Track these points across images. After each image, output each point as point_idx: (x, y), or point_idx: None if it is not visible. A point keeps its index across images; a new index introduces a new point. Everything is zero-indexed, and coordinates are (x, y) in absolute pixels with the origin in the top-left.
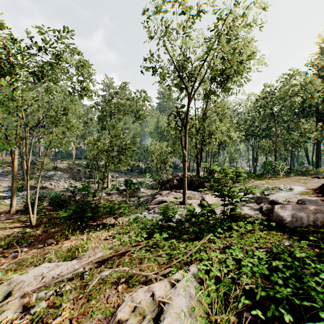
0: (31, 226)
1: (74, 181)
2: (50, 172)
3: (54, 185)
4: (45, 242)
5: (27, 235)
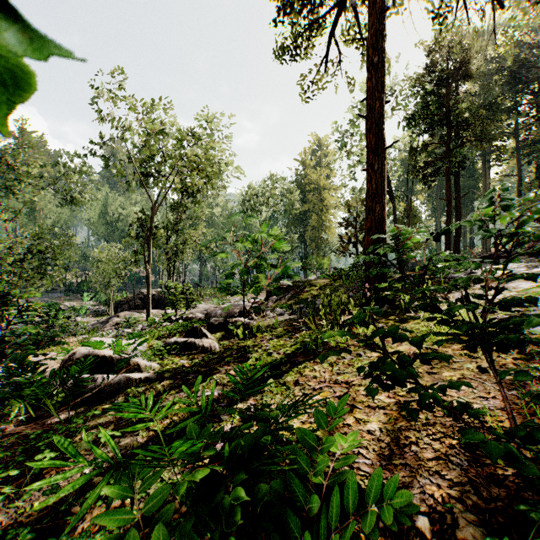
0: None
1: None
2: None
3: None
4: None
5: None
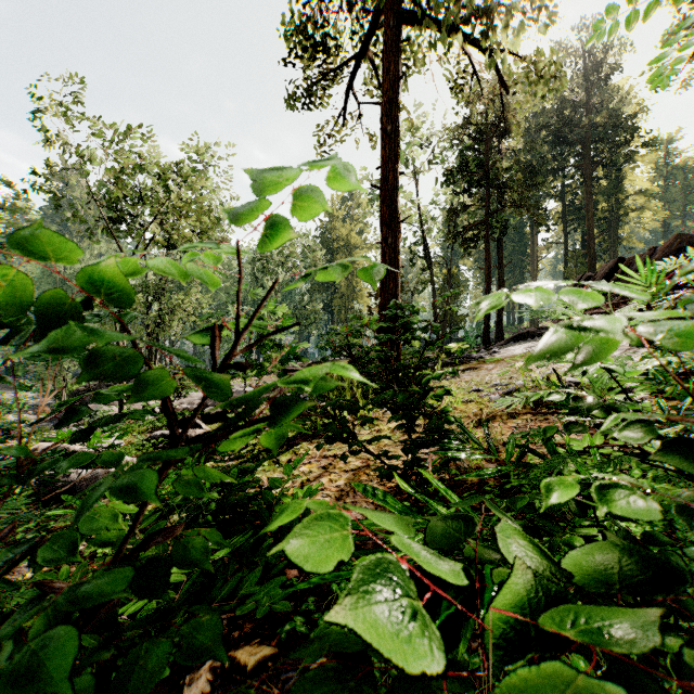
0: None
1: None
2: None
3: None
4: None
5: None
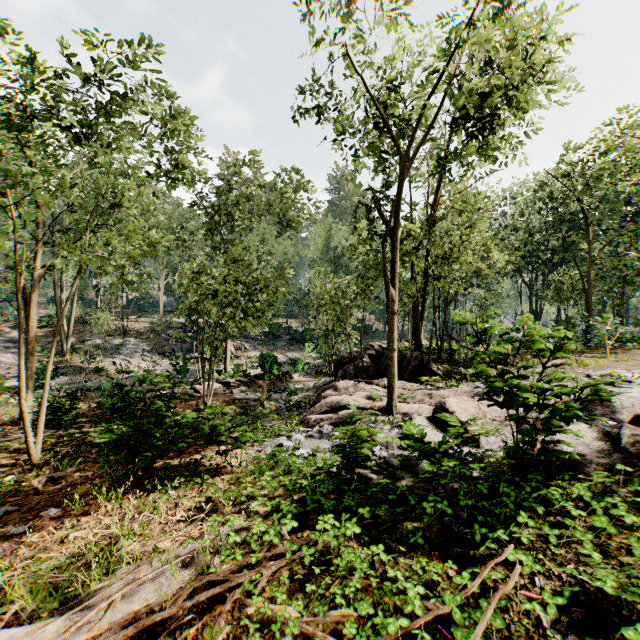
0: (30, 463)
1: (160, 358)
2: (114, 339)
3: (121, 365)
4: (37, 518)
5: (5, 491)
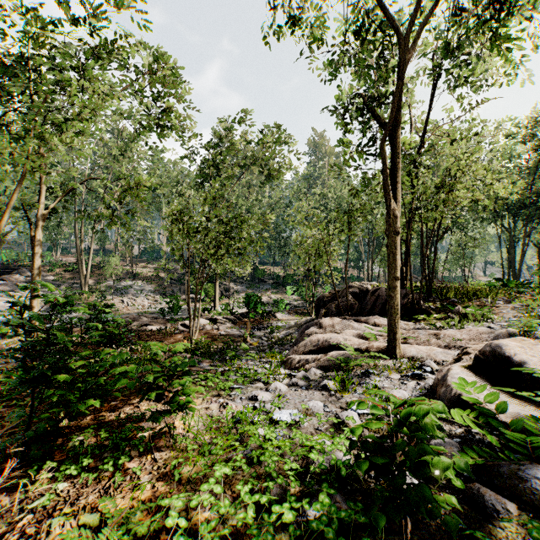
0: None
1: (161, 298)
2: (125, 281)
3: (127, 303)
4: None
5: None
